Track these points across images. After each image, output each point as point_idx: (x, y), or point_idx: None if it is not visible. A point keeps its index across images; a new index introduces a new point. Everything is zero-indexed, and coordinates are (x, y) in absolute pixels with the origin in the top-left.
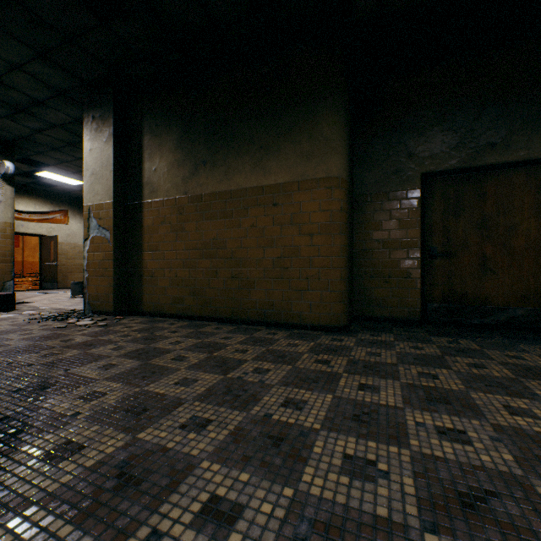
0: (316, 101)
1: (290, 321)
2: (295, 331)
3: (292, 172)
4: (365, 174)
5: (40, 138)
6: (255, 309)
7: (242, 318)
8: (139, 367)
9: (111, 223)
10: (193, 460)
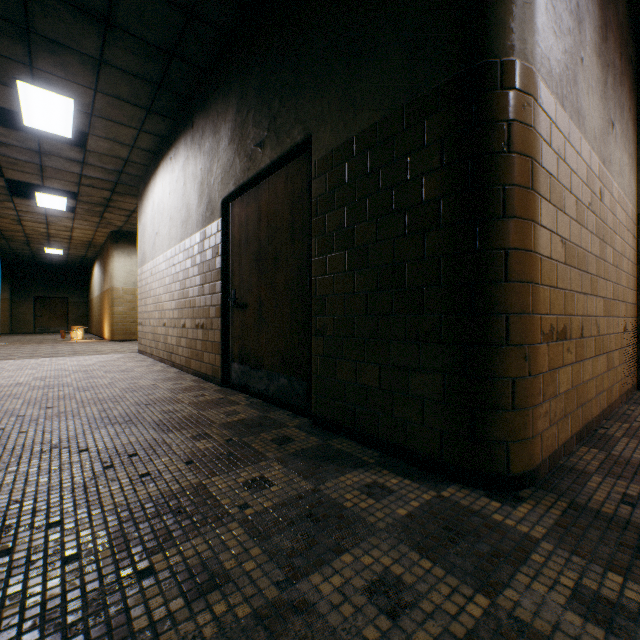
0: (2, 280)
1: None
2: None
3: None
4: (17, 294)
5: None
6: None
7: None
8: None
9: None
10: None
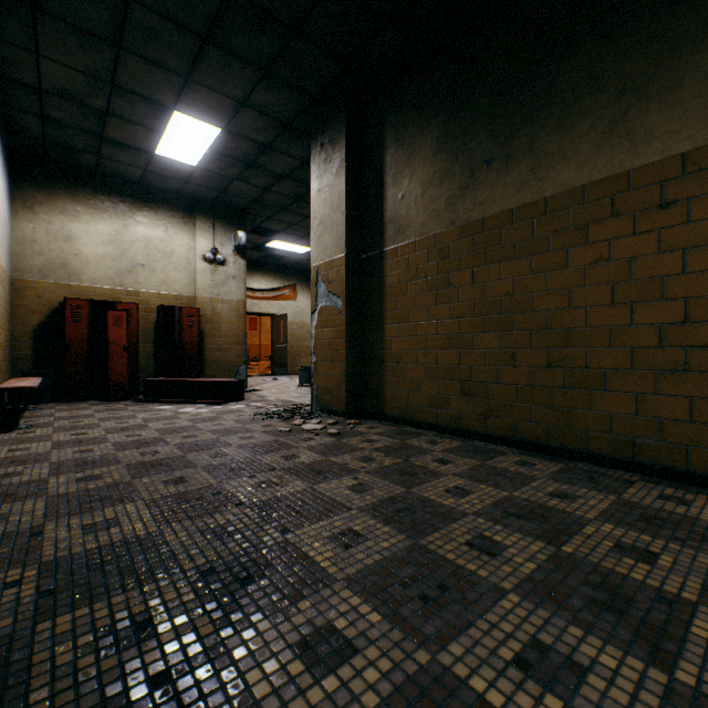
0: None
1: None
2: None
3: None
4: None
5: (269, 198)
6: (606, 433)
7: (570, 447)
8: (406, 555)
9: (342, 286)
10: None
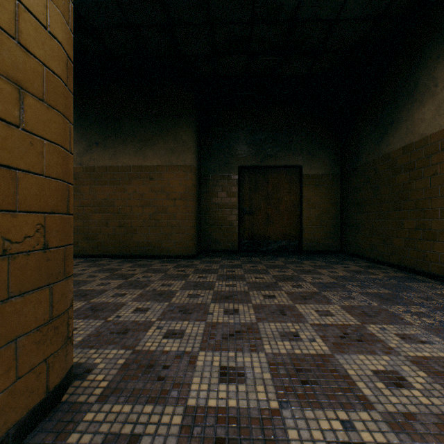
0: (178, 118)
1: (161, 254)
2: (165, 260)
3: (162, 159)
4: (208, 163)
5: None
6: (137, 247)
7: (127, 254)
8: None
9: None
10: (124, 303)
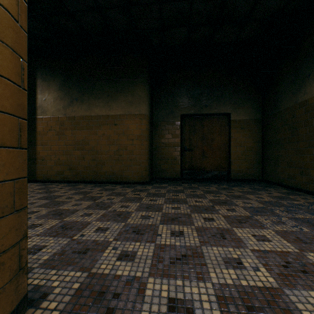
0: (135, 78)
1: (123, 180)
2: (125, 185)
3: (123, 110)
4: (158, 112)
5: None
6: (105, 176)
7: (98, 180)
8: (50, 202)
9: None
10: (89, 222)
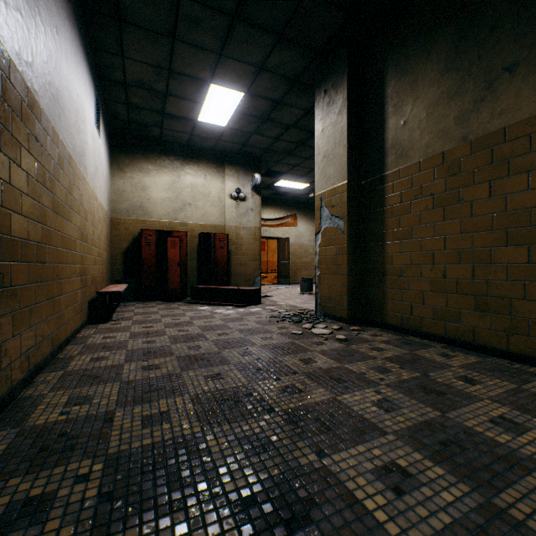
0: None
1: None
2: None
3: None
4: None
5: (278, 146)
6: None
7: None
8: (484, 521)
9: (344, 209)
10: None
